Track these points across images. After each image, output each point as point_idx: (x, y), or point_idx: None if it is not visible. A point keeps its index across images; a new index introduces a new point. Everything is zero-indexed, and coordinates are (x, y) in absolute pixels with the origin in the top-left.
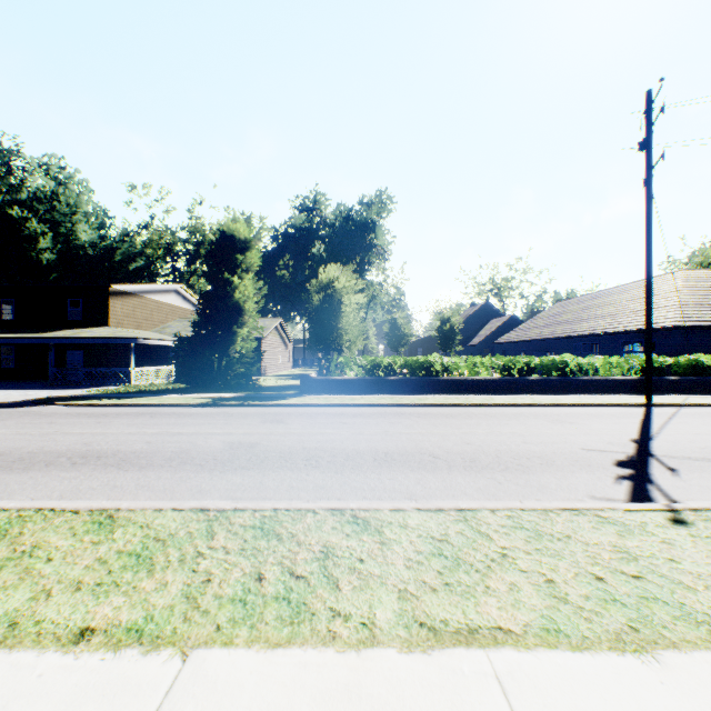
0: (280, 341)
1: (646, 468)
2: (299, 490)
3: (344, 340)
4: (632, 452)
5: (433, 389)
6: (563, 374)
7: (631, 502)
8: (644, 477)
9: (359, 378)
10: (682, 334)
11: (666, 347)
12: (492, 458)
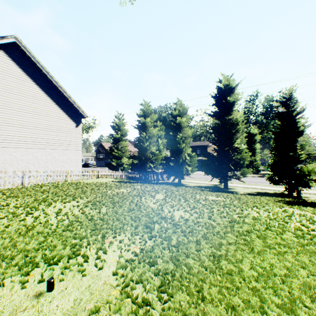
0: None
1: None
2: None
3: None
4: None
5: None
6: None
7: None
8: None
9: None
10: None
11: None
12: None
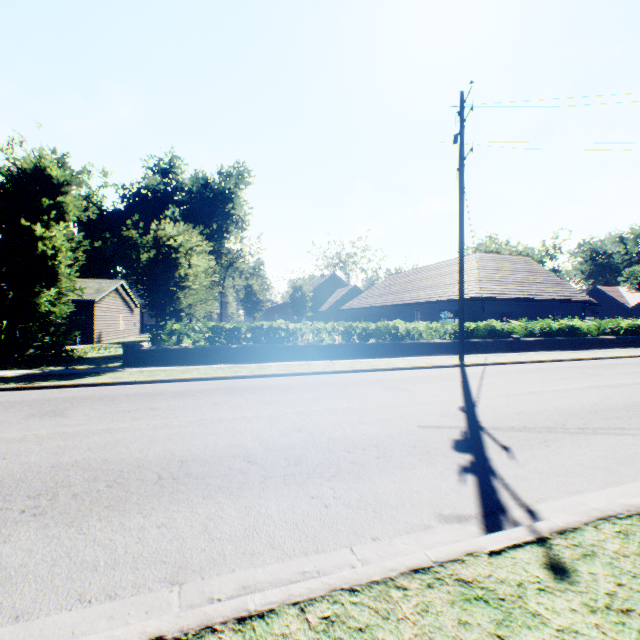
0: (123, 305)
1: (483, 449)
2: None
3: (183, 305)
4: (465, 426)
5: (278, 356)
6: (395, 338)
7: (486, 520)
8: (486, 465)
9: (197, 346)
10: (480, 304)
11: (469, 314)
12: (323, 453)
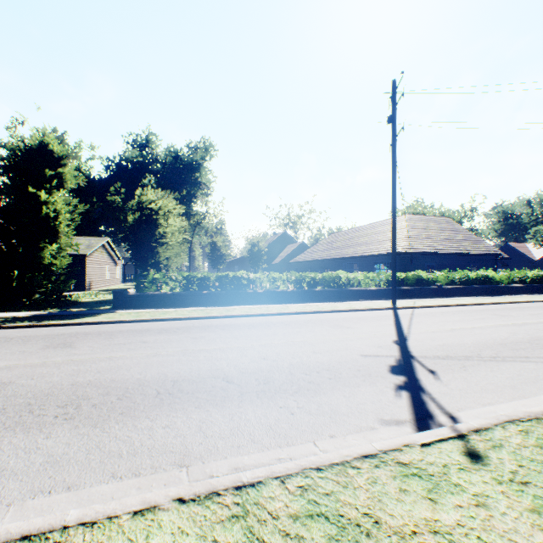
0: (108, 259)
1: (413, 372)
2: (10, 477)
3: (162, 258)
4: (398, 355)
5: (241, 300)
6: (338, 286)
7: (417, 423)
8: (416, 384)
9: (174, 292)
10: (409, 257)
11: (399, 266)
12: (286, 375)
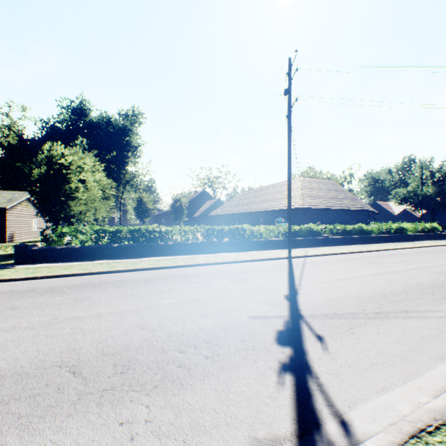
0: (35, 212)
1: (301, 341)
2: None
3: (73, 212)
4: (288, 315)
5: (153, 252)
6: (243, 237)
7: (301, 444)
8: (303, 360)
9: (83, 246)
10: (303, 212)
11: (295, 219)
12: (155, 356)
